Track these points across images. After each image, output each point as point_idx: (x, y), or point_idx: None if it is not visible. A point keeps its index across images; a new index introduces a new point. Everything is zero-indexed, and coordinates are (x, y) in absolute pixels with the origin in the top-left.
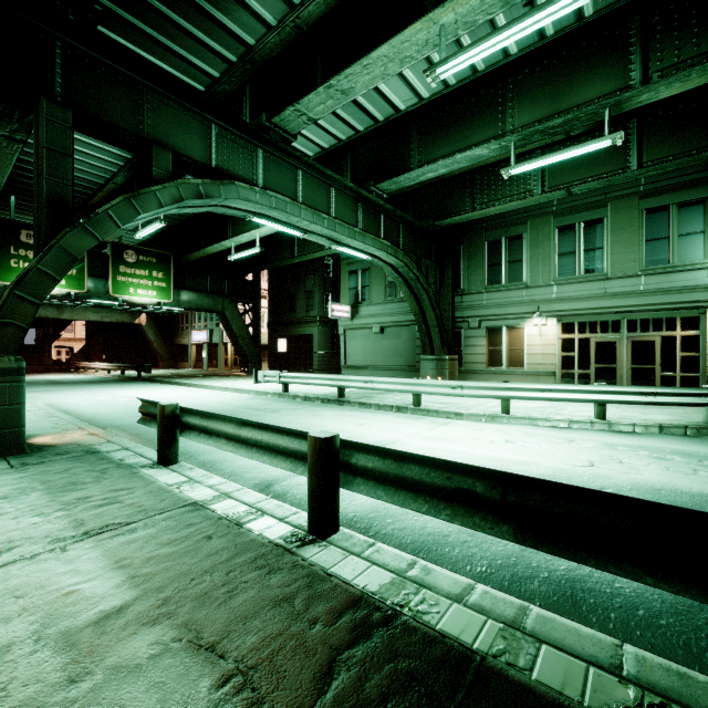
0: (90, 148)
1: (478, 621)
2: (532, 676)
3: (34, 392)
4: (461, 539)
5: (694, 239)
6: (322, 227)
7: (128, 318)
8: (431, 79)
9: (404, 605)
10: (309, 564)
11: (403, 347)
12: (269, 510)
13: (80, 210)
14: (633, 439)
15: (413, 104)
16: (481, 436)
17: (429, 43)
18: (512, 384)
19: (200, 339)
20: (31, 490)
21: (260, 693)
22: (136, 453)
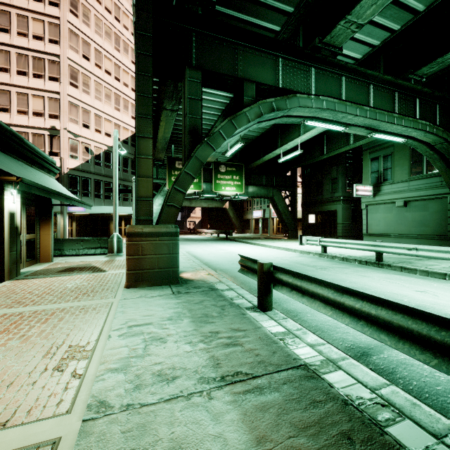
0: (204, 109)
1: None
2: None
3: (181, 244)
4: None
5: None
6: (364, 118)
7: (220, 204)
8: None
9: None
10: None
11: (430, 218)
12: (403, 408)
13: None
14: None
15: None
16: None
17: None
18: None
19: (257, 215)
20: (183, 316)
21: None
22: (239, 294)
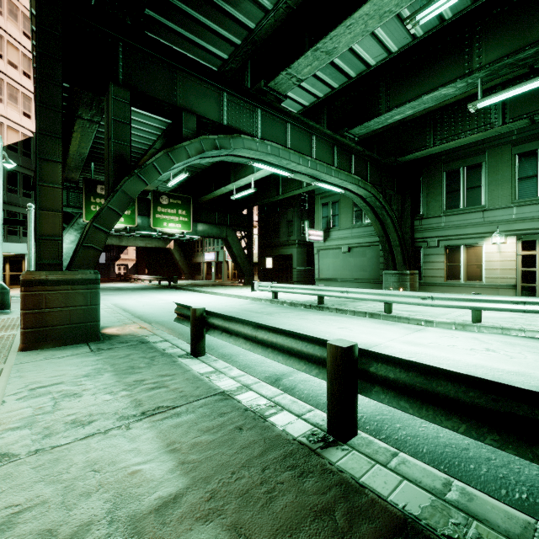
0: (139, 124)
1: None
2: None
3: (105, 295)
4: (483, 455)
5: None
6: (306, 167)
7: (162, 244)
8: (411, 25)
9: None
10: (337, 470)
11: (367, 264)
12: (286, 405)
13: (132, 170)
14: None
15: (382, 59)
16: (459, 343)
17: None
18: (483, 296)
19: (210, 258)
20: (104, 371)
21: None
22: (174, 344)
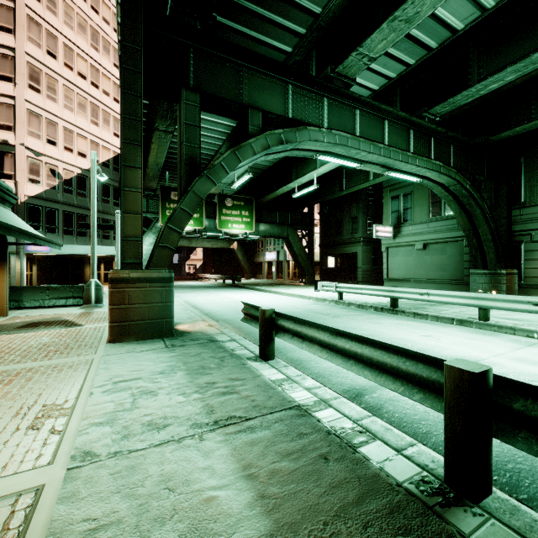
0: (207, 131)
1: None
2: None
3: (178, 292)
4: None
5: None
6: (378, 155)
7: (227, 244)
8: None
9: None
10: None
11: (448, 262)
12: (377, 433)
13: None
14: None
15: (473, 19)
16: None
17: None
18: None
19: (271, 258)
20: (177, 369)
21: None
22: (241, 345)
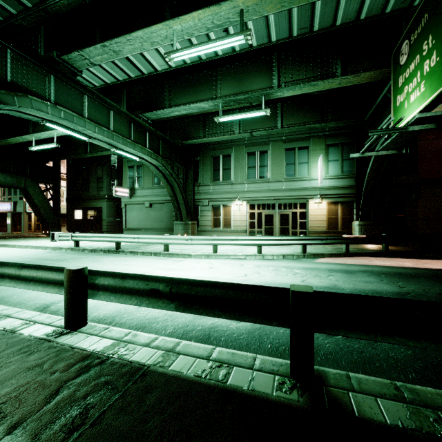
0: None
1: (153, 352)
2: (169, 368)
3: None
4: (164, 318)
5: (304, 165)
6: (103, 136)
7: None
8: (168, 59)
9: (115, 353)
10: (60, 345)
11: (164, 216)
12: (40, 320)
13: None
14: (270, 262)
15: (165, 68)
16: (198, 266)
17: (168, 38)
18: (218, 237)
19: (4, 208)
20: None
21: (5, 413)
22: None
